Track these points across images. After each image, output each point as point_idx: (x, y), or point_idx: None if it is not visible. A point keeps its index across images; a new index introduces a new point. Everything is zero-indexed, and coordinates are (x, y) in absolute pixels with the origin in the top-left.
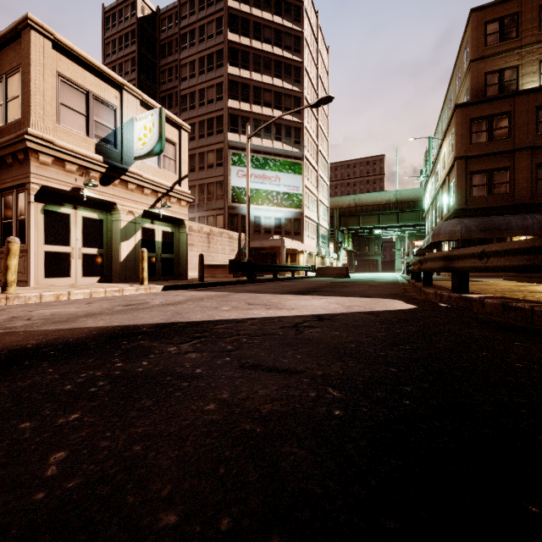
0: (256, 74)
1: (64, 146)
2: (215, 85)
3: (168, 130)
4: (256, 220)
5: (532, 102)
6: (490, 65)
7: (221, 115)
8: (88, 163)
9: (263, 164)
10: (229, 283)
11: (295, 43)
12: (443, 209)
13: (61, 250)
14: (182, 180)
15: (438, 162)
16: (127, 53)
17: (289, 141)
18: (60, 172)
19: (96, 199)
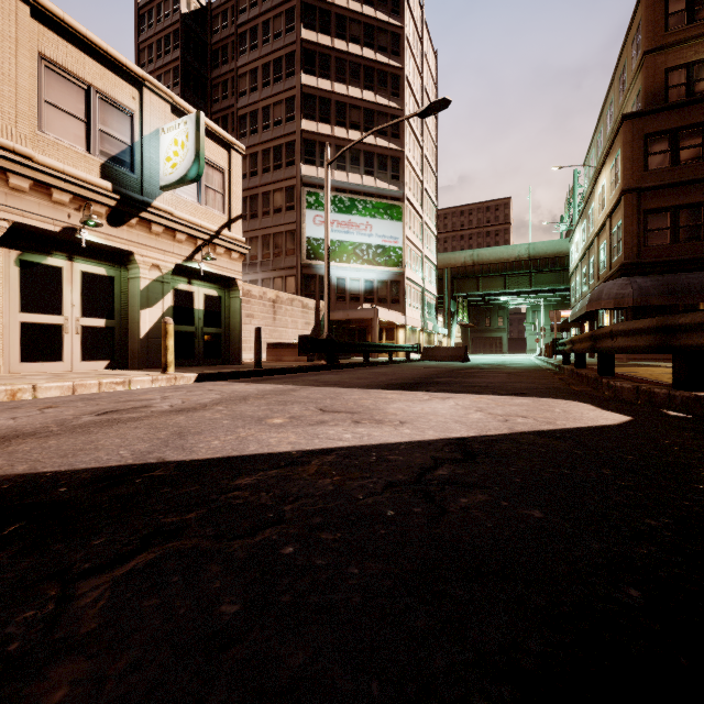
0: (339, 84)
1: (50, 165)
2: (284, 100)
3: (213, 151)
4: (339, 283)
5: None
6: (673, 58)
7: (292, 141)
8: (88, 191)
9: (349, 207)
10: (299, 369)
11: (393, 43)
12: (600, 266)
13: (47, 320)
14: (233, 223)
15: (592, 200)
16: (168, 62)
17: (384, 176)
18: (44, 203)
19: (103, 246)
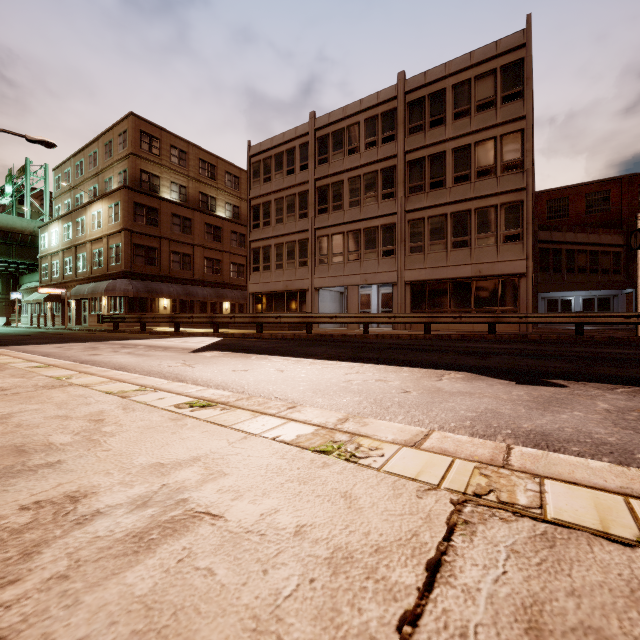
0: None
1: None
2: None
3: None
4: None
5: (170, 208)
6: (144, 165)
7: None
8: None
9: None
10: None
11: None
12: (94, 263)
13: None
14: None
15: (83, 214)
16: None
17: None
18: None
19: None
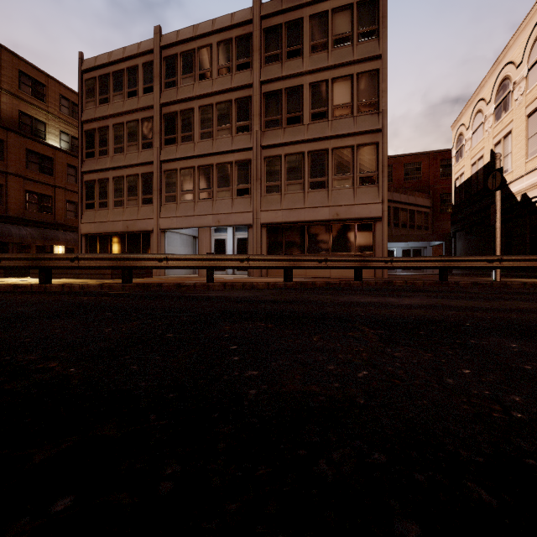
0: None
1: None
2: None
3: None
4: None
5: None
6: None
7: None
8: None
9: None
10: None
11: None
12: None
13: None
14: None
15: None
16: None
17: None
18: None
19: None
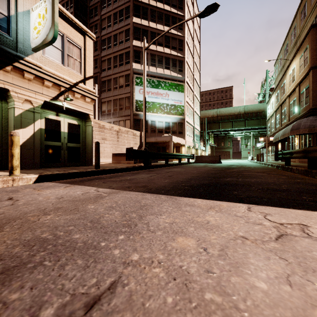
0: (152, 23)
1: None
2: (124, 30)
3: (73, 34)
4: (152, 123)
5: None
6: None
7: (128, 51)
8: None
9: (157, 85)
10: (125, 169)
11: (179, 3)
12: (290, 112)
13: None
14: (87, 80)
15: (284, 79)
16: None
17: (175, 70)
18: None
19: None
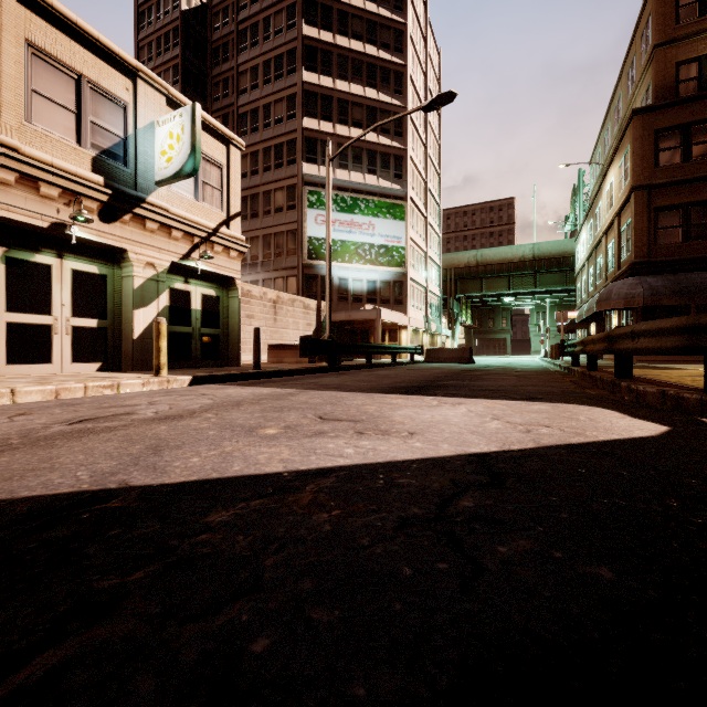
0: (341, 82)
1: (37, 157)
2: (285, 97)
3: (211, 145)
4: (341, 283)
5: None
6: (685, 51)
7: (293, 139)
8: (78, 185)
9: (352, 206)
10: (299, 371)
11: (396, 39)
12: (608, 265)
13: (36, 321)
14: (232, 220)
15: (599, 198)
16: (167, 59)
17: (387, 175)
18: (31, 197)
19: (95, 243)
